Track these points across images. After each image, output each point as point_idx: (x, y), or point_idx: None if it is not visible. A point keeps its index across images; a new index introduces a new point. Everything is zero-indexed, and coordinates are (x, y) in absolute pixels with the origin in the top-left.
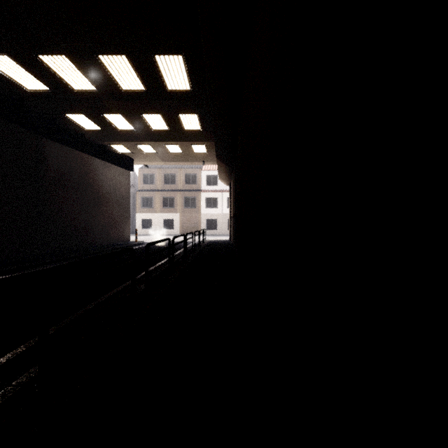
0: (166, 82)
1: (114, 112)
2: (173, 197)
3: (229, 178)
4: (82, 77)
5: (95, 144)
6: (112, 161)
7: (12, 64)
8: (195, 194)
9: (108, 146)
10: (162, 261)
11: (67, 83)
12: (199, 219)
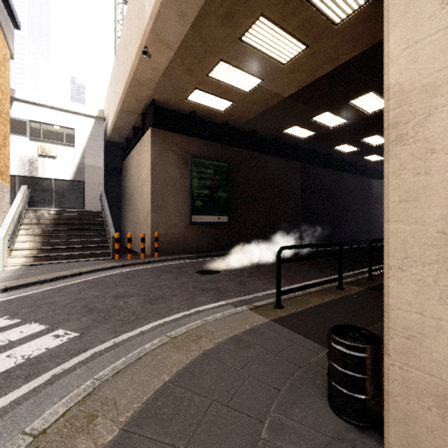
0: None
1: None
2: None
3: None
4: None
5: None
6: None
7: (374, 156)
8: None
9: None
10: None
11: None
12: None
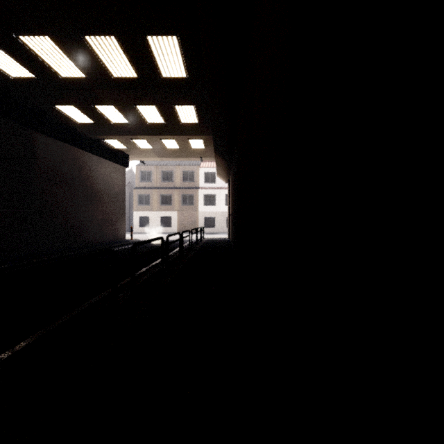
0: (161, 69)
1: (106, 103)
2: (171, 194)
3: (227, 175)
4: (69, 62)
5: (88, 139)
6: (106, 156)
7: None
8: (193, 192)
9: (102, 141)
10: (156, 261)
11: (53, 69)
12: (197, 217)
